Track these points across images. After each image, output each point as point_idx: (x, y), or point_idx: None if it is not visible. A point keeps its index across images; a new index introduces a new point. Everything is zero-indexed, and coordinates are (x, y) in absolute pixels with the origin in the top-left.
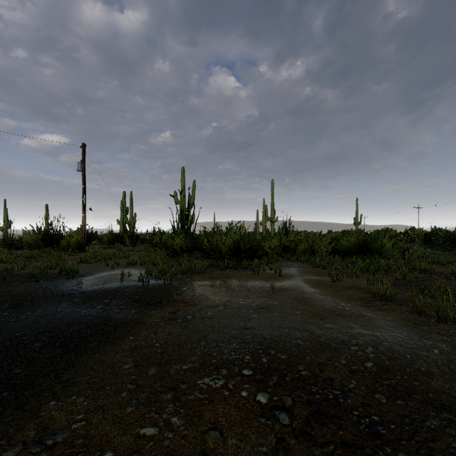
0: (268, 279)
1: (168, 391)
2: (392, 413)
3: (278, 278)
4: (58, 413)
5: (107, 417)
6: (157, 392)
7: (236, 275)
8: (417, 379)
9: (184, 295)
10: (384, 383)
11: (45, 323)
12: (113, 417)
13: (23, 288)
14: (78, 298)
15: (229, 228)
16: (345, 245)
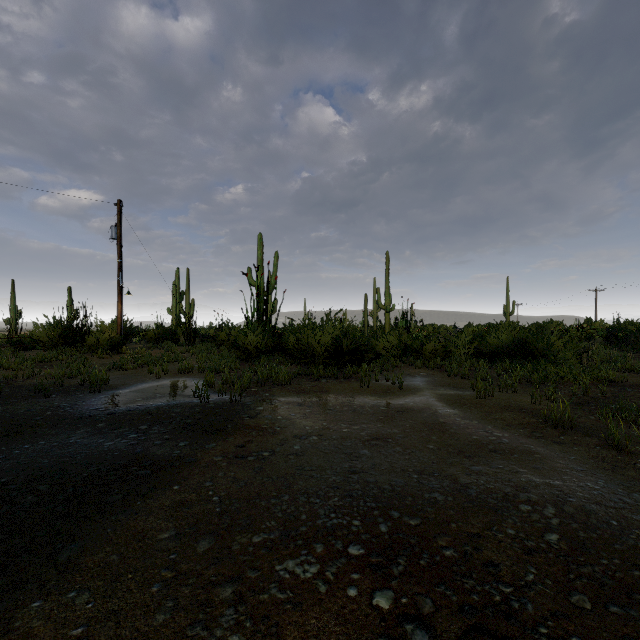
0: (384, 394)
1: (227, 584)
2: (605, 632)
3: (397, 392)
4: (41, 624)
5: (123, 632)
6: (209, 586)
7: (336, 388)
8: (637, 565)
9: (259, 418)
10: (583, 572)
11: (48, 463)
12: (132, 634)
13: (25, 407)
14: (102, 423)
15: (326, 319)
16: (493, 344)
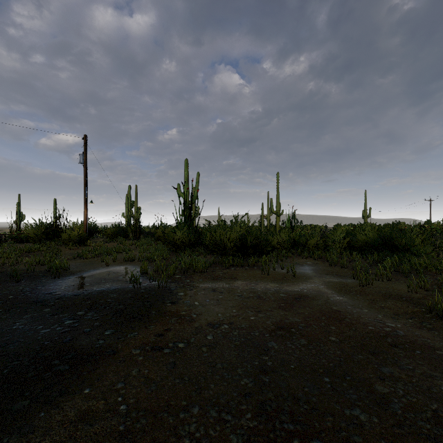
0: (281, 281)
1: None
2: None
3: (292, 279)
4: None
5: None
6: None
7: (242, 275)
8: None
9: (179, 304)
10: None
11: None
12: None
13: None
14: (48, 308)
15: (235, 221)
16: (362, 240)
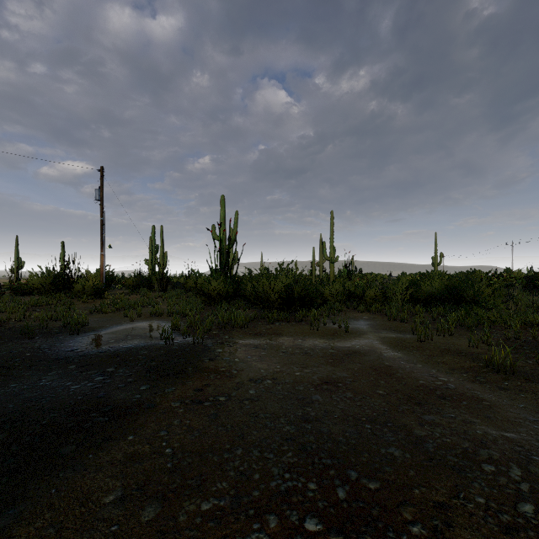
0: (332, 337)
1: None
2: None
3: (344, 335)
4: None
5: None
6: None
7: (288, 330)
8: None
9: (218, 360)
10: None
11: (13, 407)
12: None
13: (8, 349)
14: (74, 365)
15: (280, 269)
16: (427, 291)
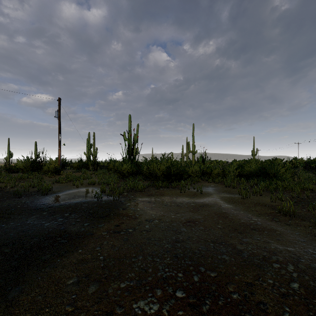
0: (193, 196)
1: None
2: None
3: (199, 195)
4: None
5: None
6: None
7: (168, 193)
8: None
9: (127, 209)
10: None
11: (13, 235)
12: None
13: (7, 203)
14: (45, 212)
15: (163, 158)
16: (248, 170)
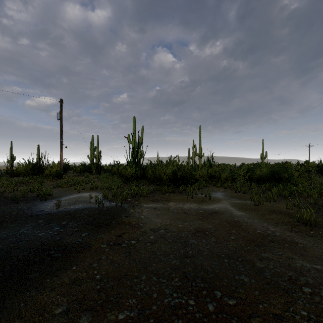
0: (201, 202)
1: None
2: None
3: (208, 201)
4: None
5: None
6: None
7: (174, 198)
8: None
9: (131, 217)
10: None
11: (1, 247)
12: None
13: (2, 209)
14: (41, 220)
15: (169, 161)
16: (259, 174)
